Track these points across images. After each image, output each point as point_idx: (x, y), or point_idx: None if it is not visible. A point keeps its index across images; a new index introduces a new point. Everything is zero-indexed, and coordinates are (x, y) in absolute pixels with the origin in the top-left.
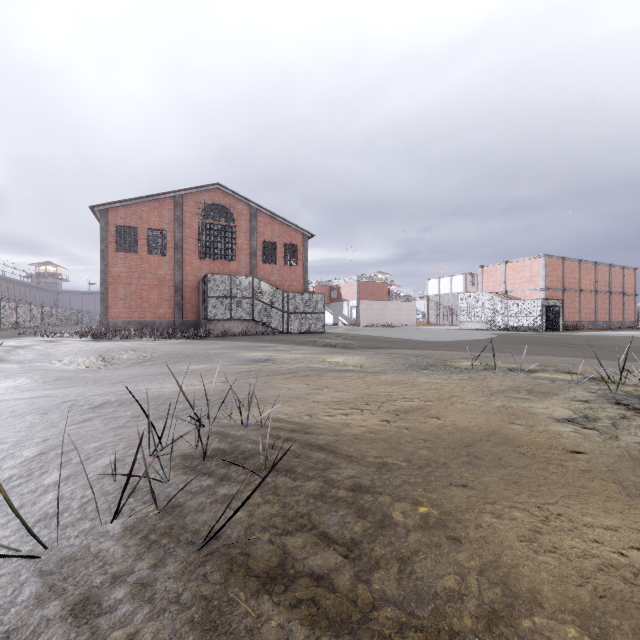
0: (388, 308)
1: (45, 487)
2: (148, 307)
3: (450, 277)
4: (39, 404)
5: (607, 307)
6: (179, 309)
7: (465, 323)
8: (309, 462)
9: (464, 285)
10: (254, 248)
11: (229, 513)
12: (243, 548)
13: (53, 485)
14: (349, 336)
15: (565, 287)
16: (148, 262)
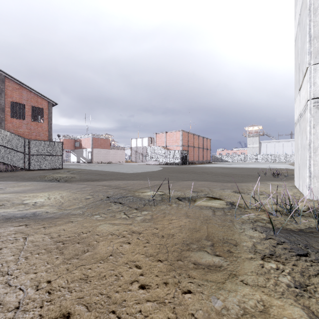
0: (110, 153)
1: None
2: None
3: (142, 138)
4: None
5: (202, 154)
6: None
7: (148, 161)
8: None
9: (148, 143)
10: (2, 105)
11: None
12: None
13: None
14: (77, 171)
15: (189, 145)
16: None
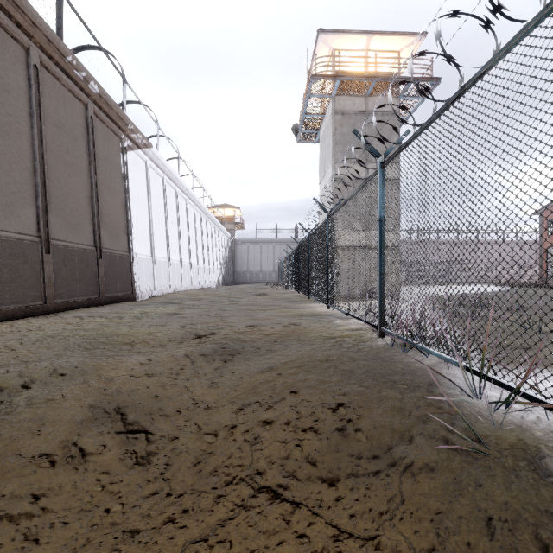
0: None
1: None
2: None
3: None
4: None
5: None
6: None
7: None
8: None
9: None
10: None
11: None
12: None
13: None
14: None
15: None
16: None
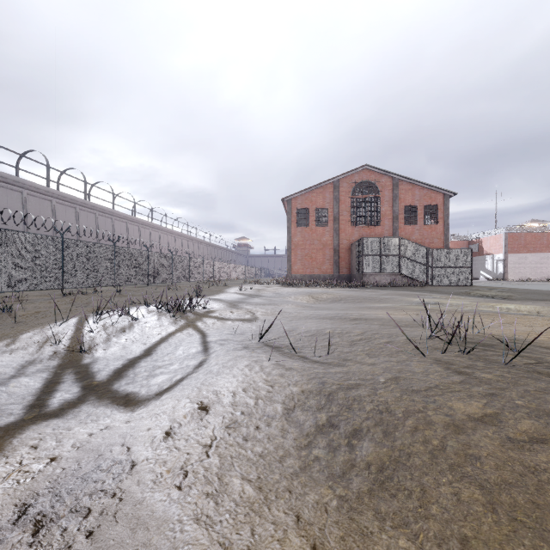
0: (549, 261)
1: (383, 343)
2: (316, 265)
3: None
4: (322, 315)
5: None
6: (336, 266)
7: None
8: (539, 351)
9: None
10: (396, 213)
11: (506, 358)
12: (527, 367)
13: (386, 343)
14: (504, 289)
15: None
16: (316, 232)
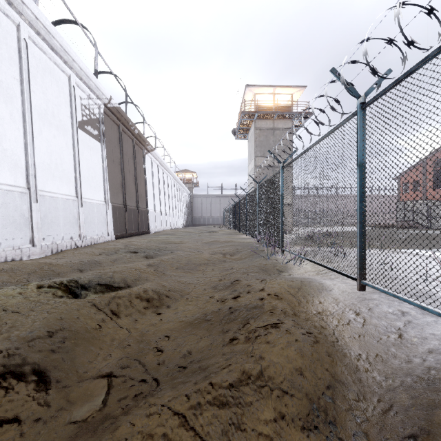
0: None
1: None
2: None
3: None
4: None
5: None
6: None
7: None
8: None
9: None
10: None
11: None
12: None
13: None
14: None
15: None
16: (412, 196)
